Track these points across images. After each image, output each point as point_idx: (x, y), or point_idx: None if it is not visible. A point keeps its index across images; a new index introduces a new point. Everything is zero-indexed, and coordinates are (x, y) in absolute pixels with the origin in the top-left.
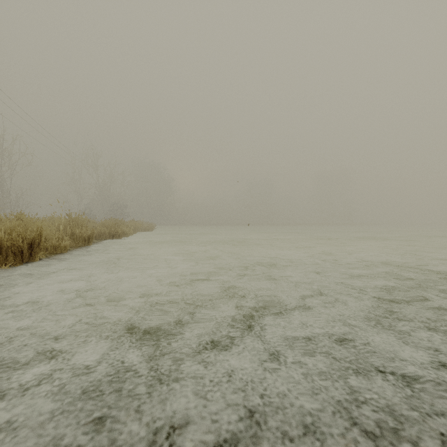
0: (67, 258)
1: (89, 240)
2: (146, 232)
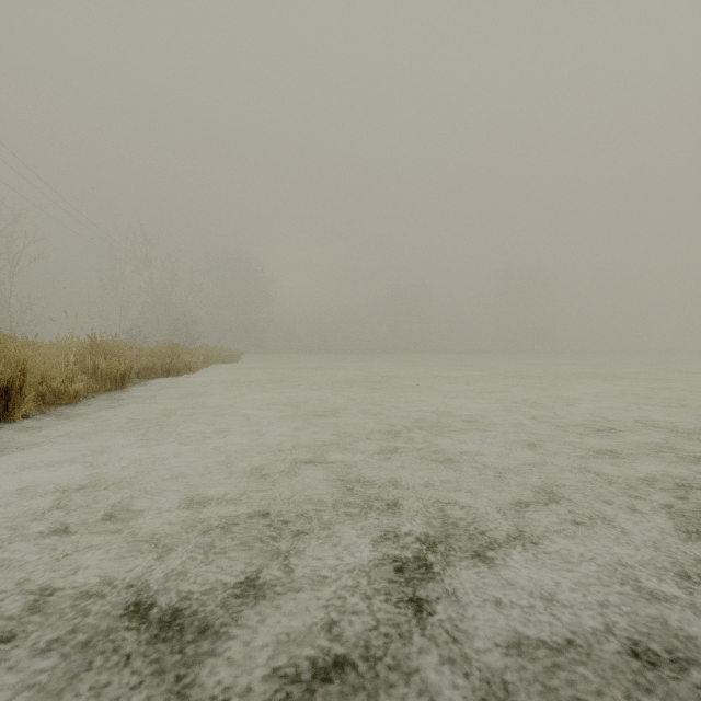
0: (75, 414)
1: (123, 380)
2: (226, 366)
